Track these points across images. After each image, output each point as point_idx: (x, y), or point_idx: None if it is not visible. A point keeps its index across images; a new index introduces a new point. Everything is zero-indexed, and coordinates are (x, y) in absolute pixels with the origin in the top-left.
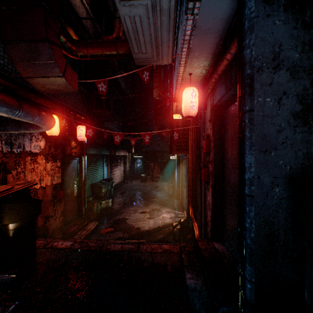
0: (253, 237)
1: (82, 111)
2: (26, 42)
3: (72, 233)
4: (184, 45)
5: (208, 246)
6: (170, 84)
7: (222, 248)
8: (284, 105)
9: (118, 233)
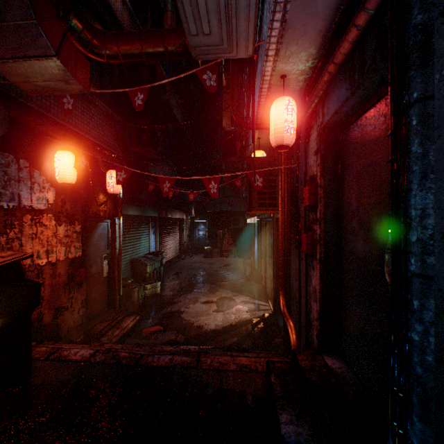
0: (430, 363)
1: (115, 150)
2: None
3: (99, 334)
4: (275, 15)
5: (314, 363)
6: (248, 112)
7: (340, 367)
8: None
9: (168, 333)
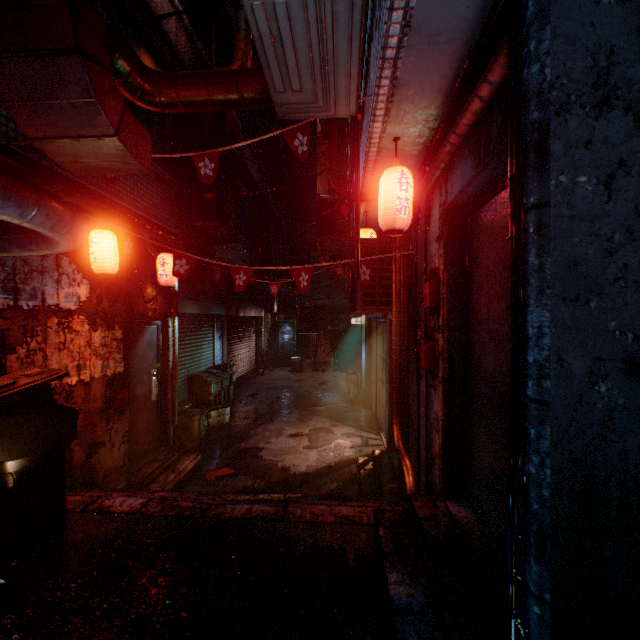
0: (546, 498)
1: (168, 224)
2: (30, 55)
3: (147, 479)
4: (383, 72)
5: (435, 511)
6: (353, 169)
7: (467, 516)
8: (621, 193)
9: (242, 478)
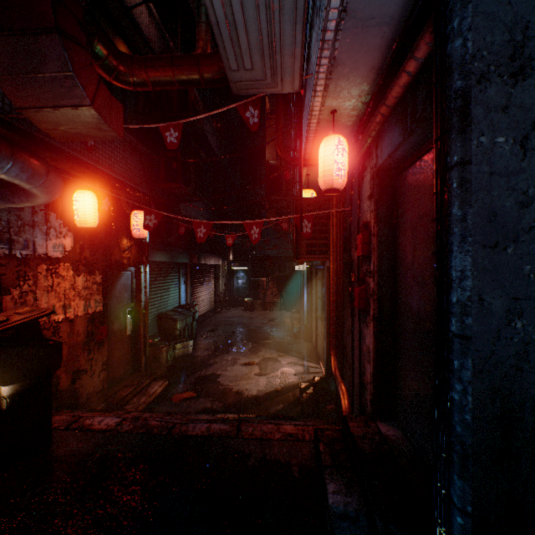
0: (468, 421)
1: (140, 186)
2: (16, 34)
3: (122, 401)
4: (323, 52)
5: (367, 430)
6: (296, 140)
7: (395, 434)
8: None
9: (203, 400)
